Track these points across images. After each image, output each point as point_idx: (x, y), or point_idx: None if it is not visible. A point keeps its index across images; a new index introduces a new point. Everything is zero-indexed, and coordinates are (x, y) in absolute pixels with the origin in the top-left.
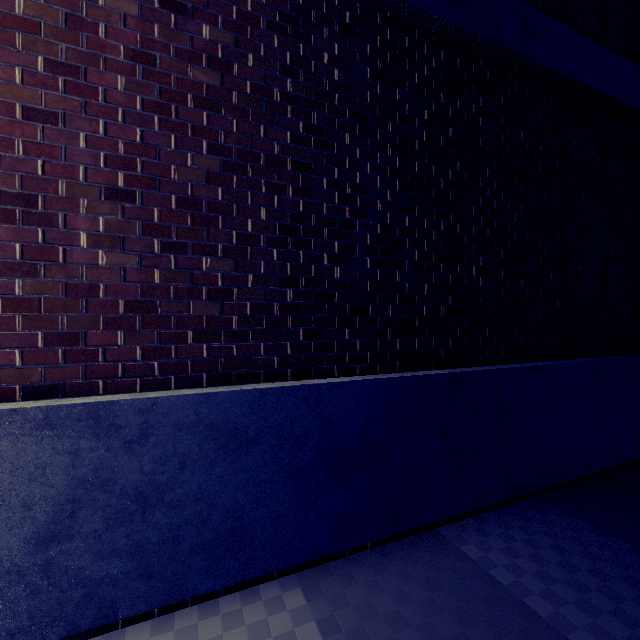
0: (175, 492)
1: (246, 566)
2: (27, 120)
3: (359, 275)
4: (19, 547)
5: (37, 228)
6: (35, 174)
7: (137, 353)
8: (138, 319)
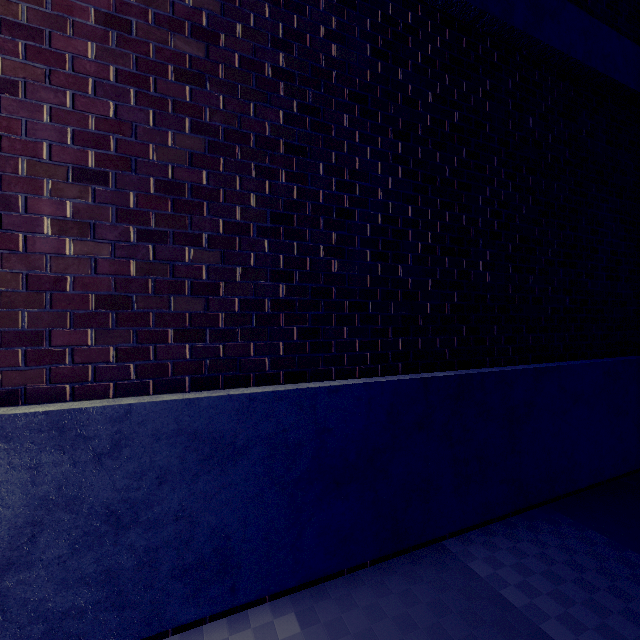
0: (152, 510)
1: (233, 591)
2: None
3: (358, 269)
4: None
5: None
6: None
7: (110, 354)
8: (111, 316)
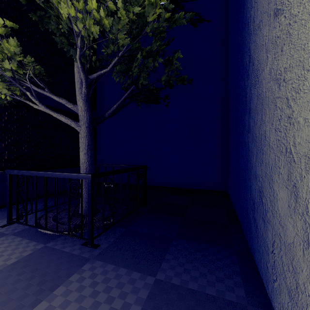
0: None
1: None
2: None
3: None
4: None
5: None
6: None
7: None
8: None
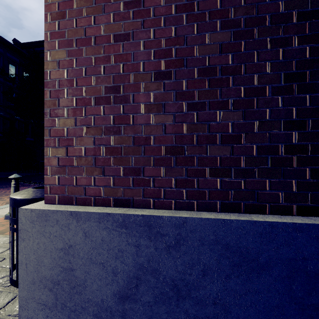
0: (199, 292)
1: None
2: (116, 42)
3: None
4: (111, 296)
5: (120, 105)
6: (119, 73)
7: (172, 182)
8: (173, 159)
